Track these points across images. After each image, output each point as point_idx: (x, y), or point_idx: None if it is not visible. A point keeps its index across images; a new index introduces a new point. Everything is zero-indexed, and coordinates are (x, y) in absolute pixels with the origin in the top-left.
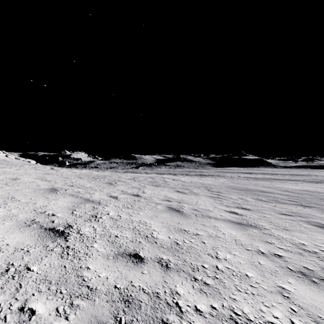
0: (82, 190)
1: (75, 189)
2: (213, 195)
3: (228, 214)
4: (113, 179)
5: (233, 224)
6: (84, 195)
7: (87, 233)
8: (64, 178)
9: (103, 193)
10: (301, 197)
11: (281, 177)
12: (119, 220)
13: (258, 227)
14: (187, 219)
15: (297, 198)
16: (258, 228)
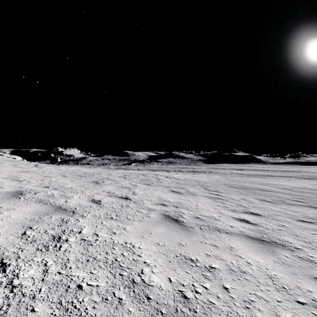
0: (57, 193)
1: (50, 191)
2: (213, 195)
3: (239, 224)
4: (102, 177)
5: (252, 241)
6: (58, 200)
7: (27, 283)
8: (43, 177)
9: (84, 196)
10: (305, 196)
11: (273, 174)
12: (93, 245)
13: (286, 245)
14: (190, 235)
15: (301, 197)
16: (287, 248)
